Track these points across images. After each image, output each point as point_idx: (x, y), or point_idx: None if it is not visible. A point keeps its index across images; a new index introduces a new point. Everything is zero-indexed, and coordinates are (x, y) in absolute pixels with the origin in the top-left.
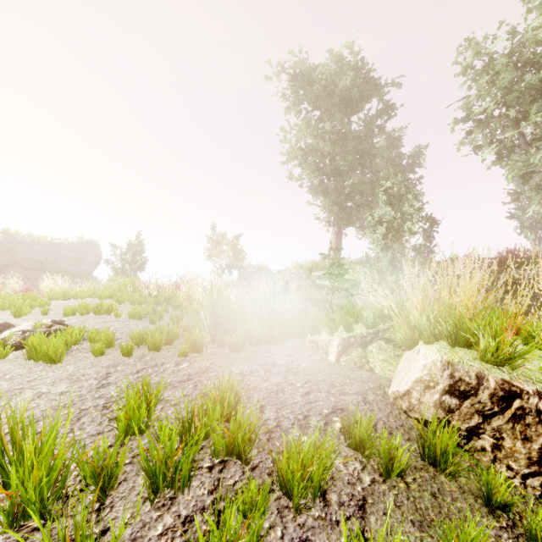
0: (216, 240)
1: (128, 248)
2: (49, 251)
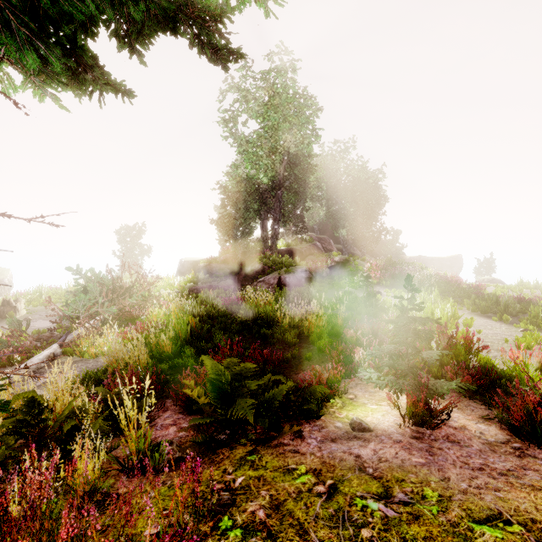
0: None
1: (485, 261)
2: (438, 262)
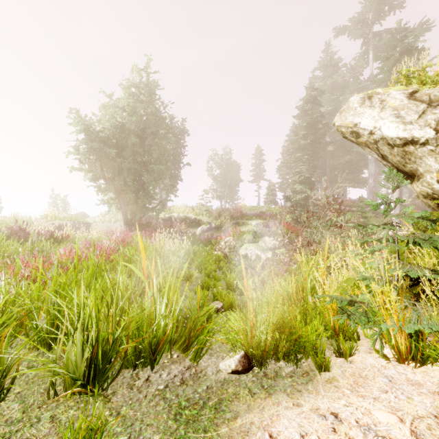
0: (54, 197)
1: None
2: None
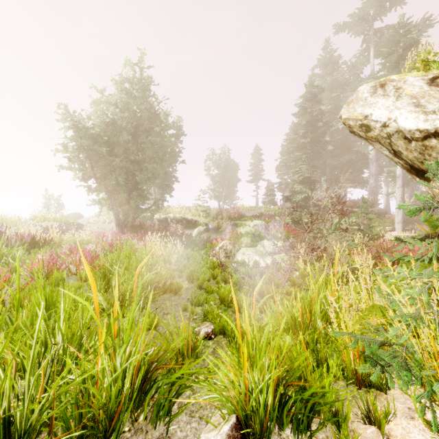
0: (47, 197)
1: None
2: None
